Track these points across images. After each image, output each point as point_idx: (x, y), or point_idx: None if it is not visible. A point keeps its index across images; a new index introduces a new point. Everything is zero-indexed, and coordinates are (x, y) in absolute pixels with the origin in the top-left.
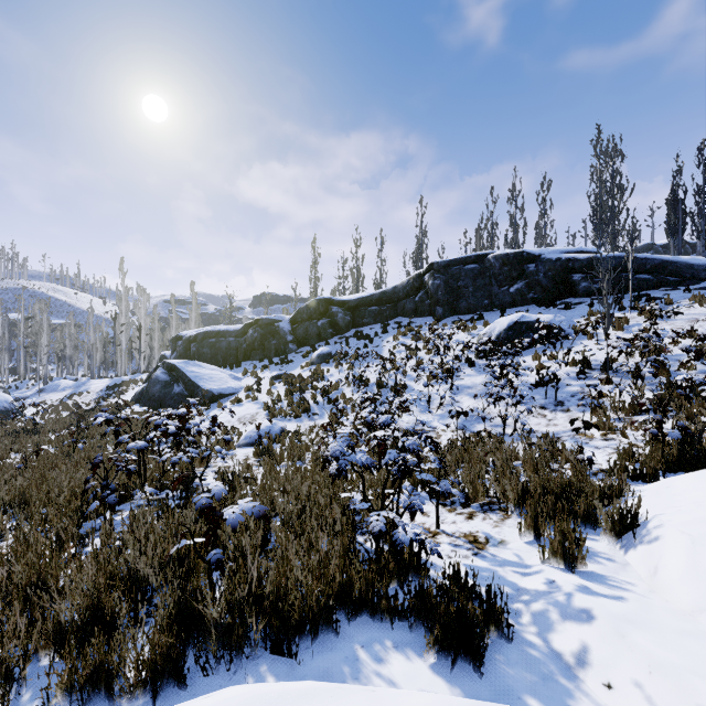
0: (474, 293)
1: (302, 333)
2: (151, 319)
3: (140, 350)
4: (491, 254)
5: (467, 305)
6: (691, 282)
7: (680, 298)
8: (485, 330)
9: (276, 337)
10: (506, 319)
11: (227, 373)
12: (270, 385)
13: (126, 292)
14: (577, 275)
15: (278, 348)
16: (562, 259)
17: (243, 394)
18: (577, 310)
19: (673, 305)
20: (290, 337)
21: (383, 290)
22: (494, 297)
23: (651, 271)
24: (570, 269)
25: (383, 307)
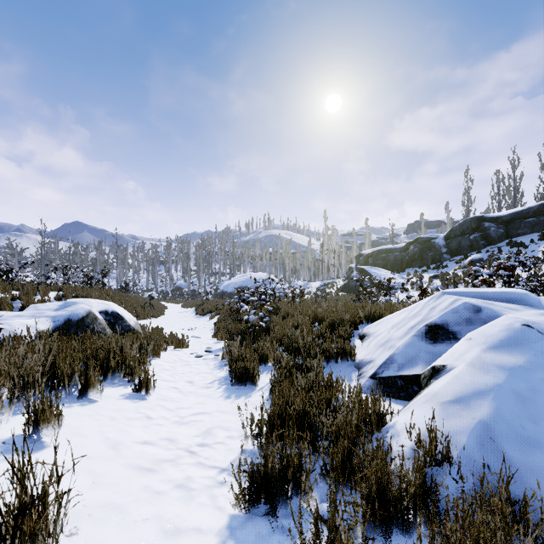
0: None
1: (455, 246)
2: (339, 246)
3: (334, 265)
4: None
5: None
6: None
7: None
8: None
9: (432, 250)
10: None
11: (396, 275)
12: (429, 281)
13: (327, 230)
14: None
15: (434, 257)
16: None
17: (408, 287)
18: None
19: None
20: (444, 249)
21: (542, 202)
22: None
23: None
24: None
25: (541, 217)
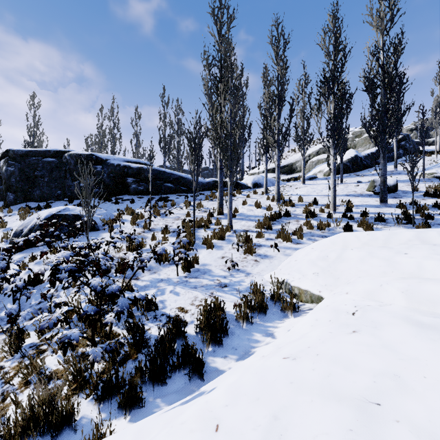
0: (49, 184)
1: None
2: None
3: None
4: (69, 152)
5: (40, 193)
6: (192, 192)
7: (181, 201)
8: (24, 221)
9: None
10: (47, 211)
11: None
12: None
13: None
14: (130, 178)
15: None
16: (121, 165)
17: None
18: (123, 205)
19: (175, 206)
20: None
21: None
22: (67, 188)
23: (173, 182)
24: (126, 174)
25: None
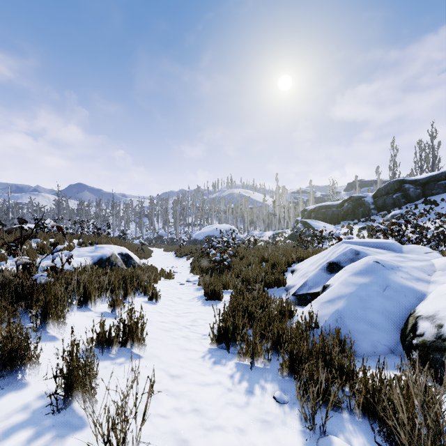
0: None
1: (381, 203)
2: (288, 202)
3: (284, 218)
4: None
5: None
6: None
7: None
8: None
9: (362, 206)
10: None
11: (332, 226)
12: (358, 232)
13: (278, 190)
14: None
15: (364, 212)
16: None
17: (342, 236)
18: None
19: None
20: (372, 206)
21: None
22: None
23: None
24: None
25: None
